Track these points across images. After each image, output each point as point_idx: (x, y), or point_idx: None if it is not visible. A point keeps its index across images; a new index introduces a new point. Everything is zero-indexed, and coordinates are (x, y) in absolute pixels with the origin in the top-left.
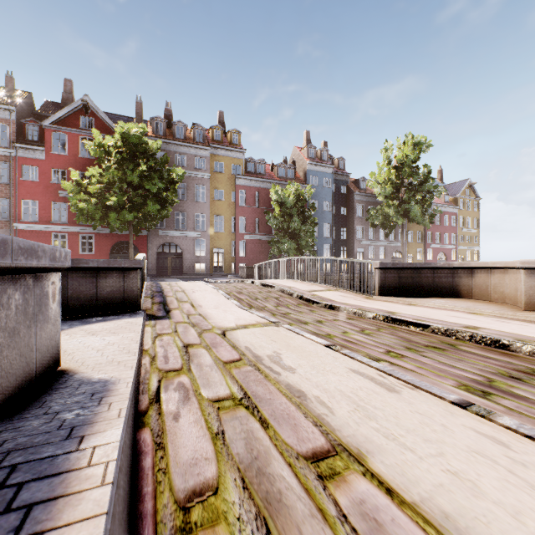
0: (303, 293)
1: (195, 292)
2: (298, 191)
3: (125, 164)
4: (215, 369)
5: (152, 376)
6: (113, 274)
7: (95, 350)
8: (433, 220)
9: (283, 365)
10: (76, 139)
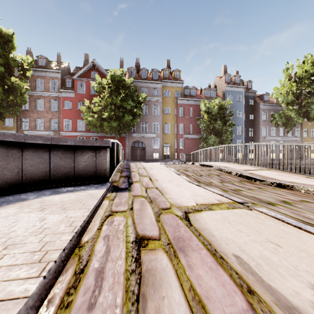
0: (241, 172)
1: (152, 169)
2: (220, 103)
3: (113, 93)
4: None
5: None
6: (87, 151)
7: (3, 246)
8: None
9: None
10: (89, 84)
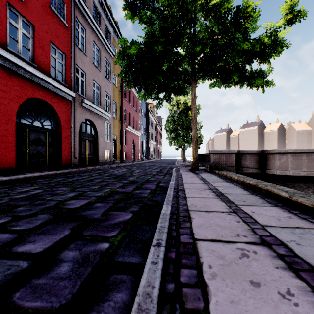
0: None
1: None
2: None
3: None
4: None
5: None
6: None
7: None
8: None
9: None
10: None
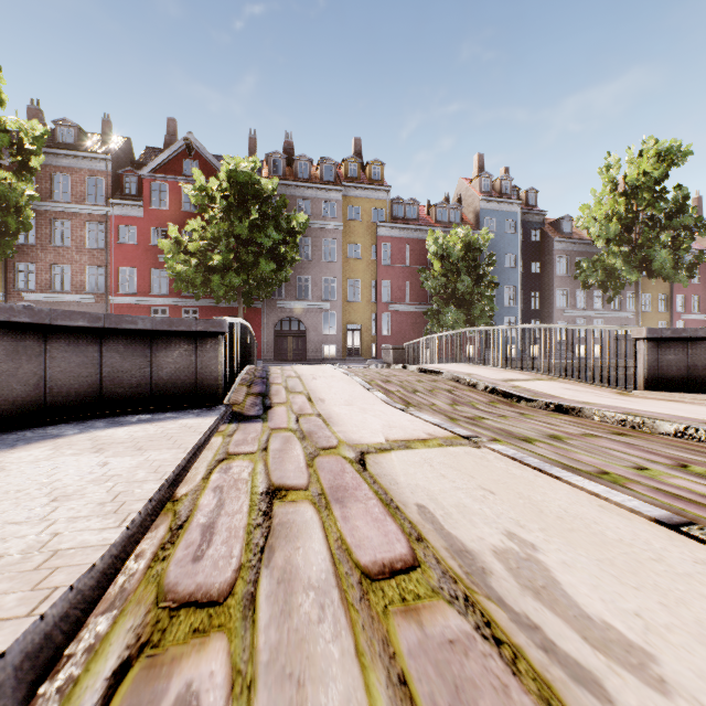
0: (496, 384)
1: (316, 378)
2: (469, 237)
3: (232, 212)
4: (332, 609)
5: (116, 631)
6: (178, 343)
7: (50, 498)
8: (694, 273)
9: (581, 618)
10: (178, 189)
